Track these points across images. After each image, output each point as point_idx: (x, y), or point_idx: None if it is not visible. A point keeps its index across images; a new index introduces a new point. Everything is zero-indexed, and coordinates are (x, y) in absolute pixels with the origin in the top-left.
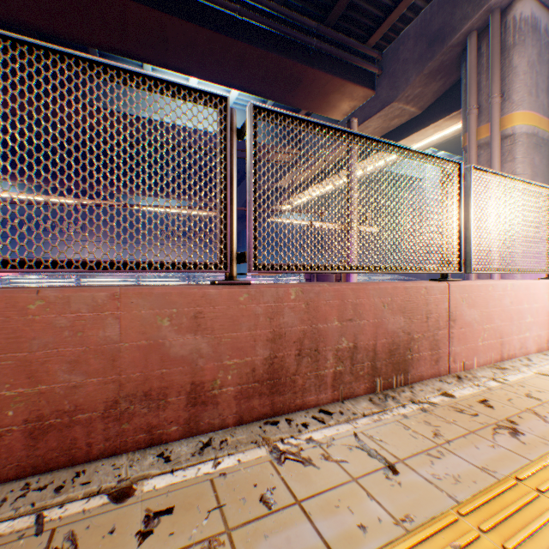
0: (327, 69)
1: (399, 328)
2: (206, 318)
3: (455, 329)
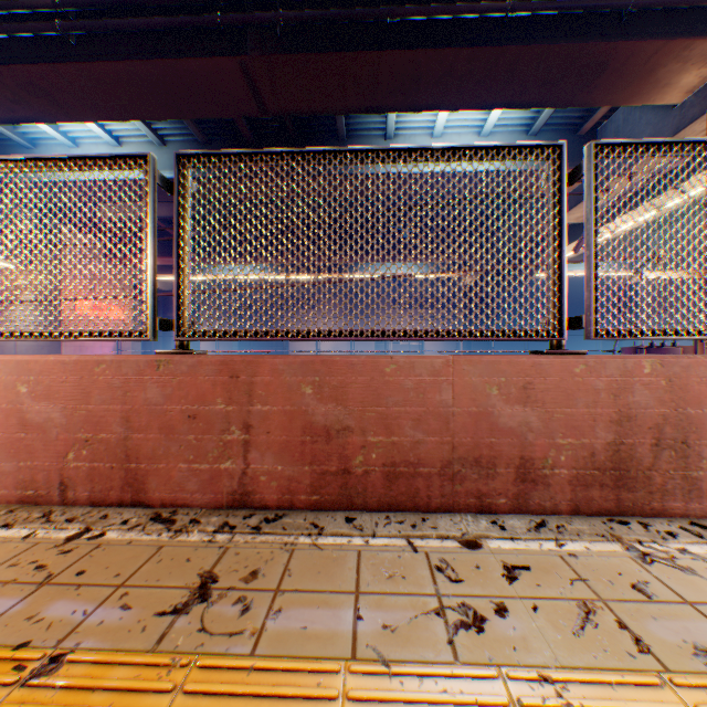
0: (653, 33)
1: None
2: (534, 390)
3: None
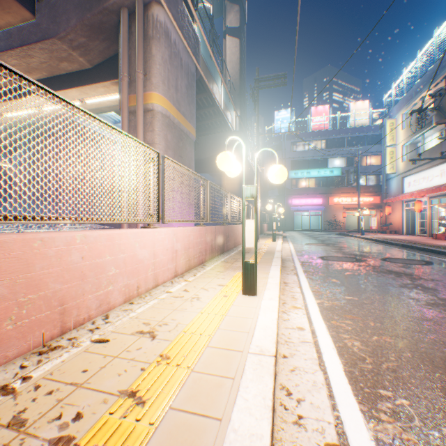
0: None
1: None
2: None
3: None
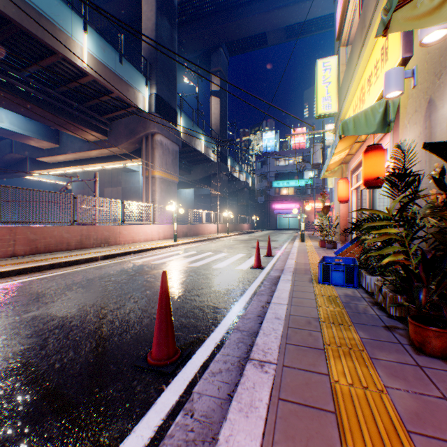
0: (83, 124)
1: (108, 235)
2: (70, 231)
3: (121, 235)
